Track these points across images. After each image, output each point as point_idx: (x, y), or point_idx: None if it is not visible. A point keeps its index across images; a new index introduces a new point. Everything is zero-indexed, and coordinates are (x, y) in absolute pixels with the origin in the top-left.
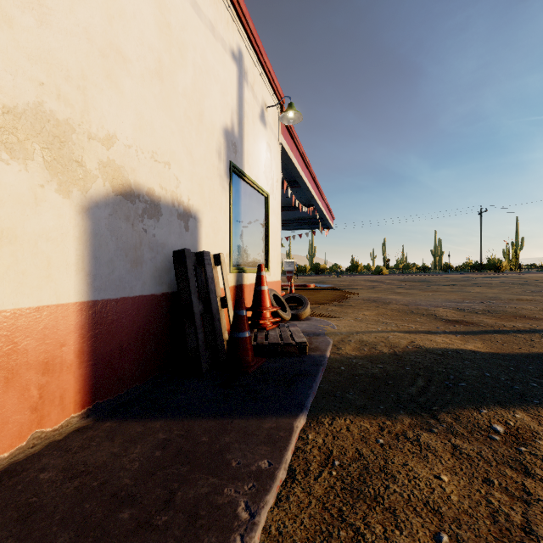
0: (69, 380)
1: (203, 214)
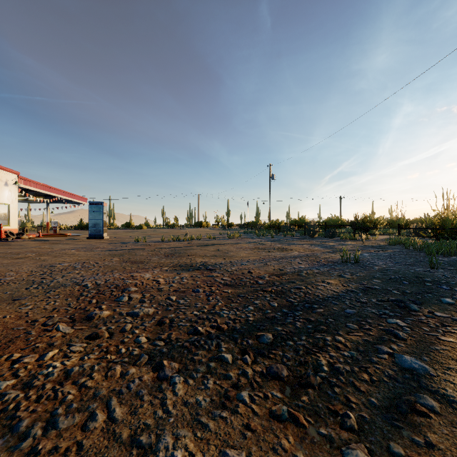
0: None
1: None
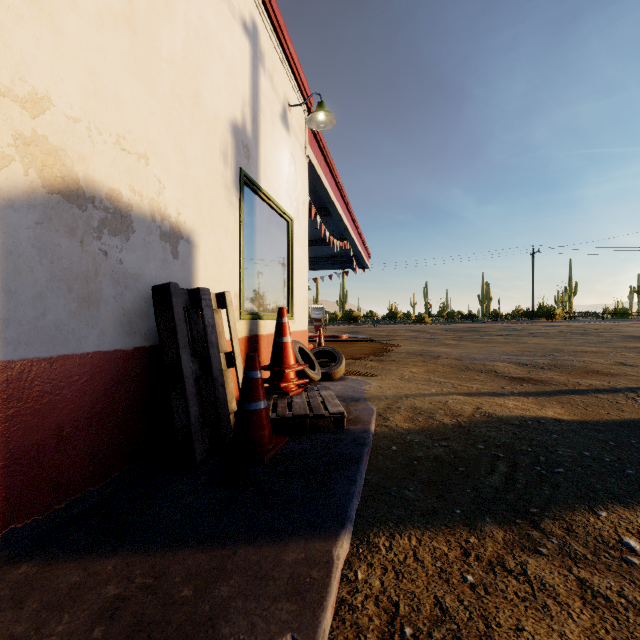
0: None
1: (200, 236)
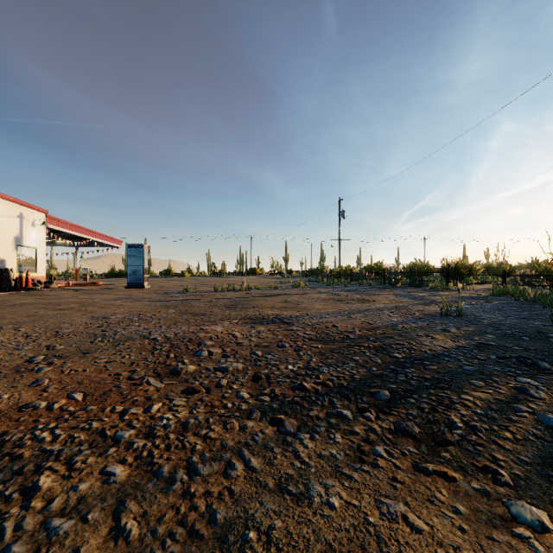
0: None
1: (7, 259)
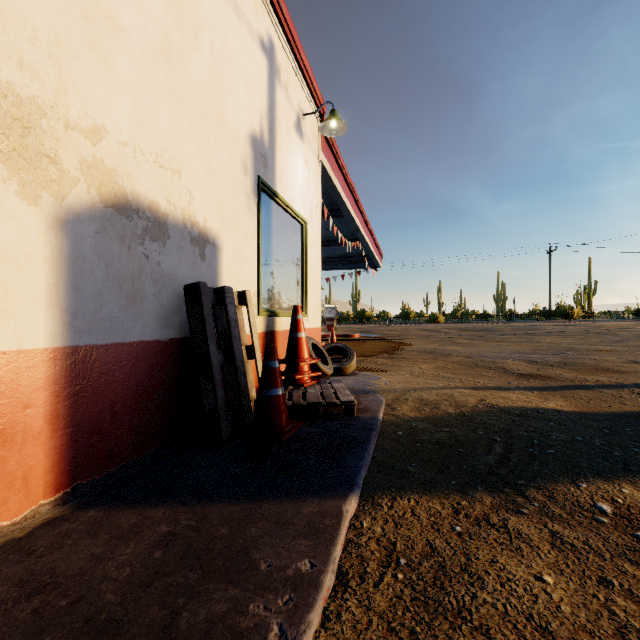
0: (37, 454)
1: (224, 240)
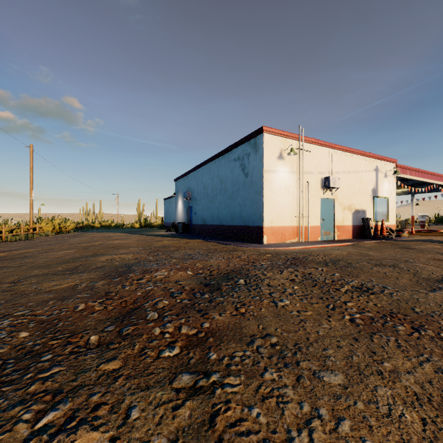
0: (351, 234)
1: (367, 210)
